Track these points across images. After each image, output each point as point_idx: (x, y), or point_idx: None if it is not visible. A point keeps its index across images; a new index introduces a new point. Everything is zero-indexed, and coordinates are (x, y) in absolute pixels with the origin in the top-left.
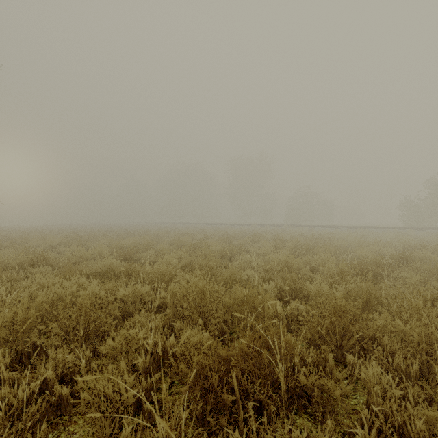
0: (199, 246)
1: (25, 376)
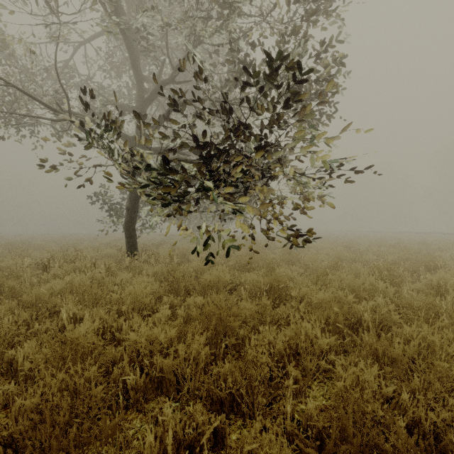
0: (397, 246)
1: None
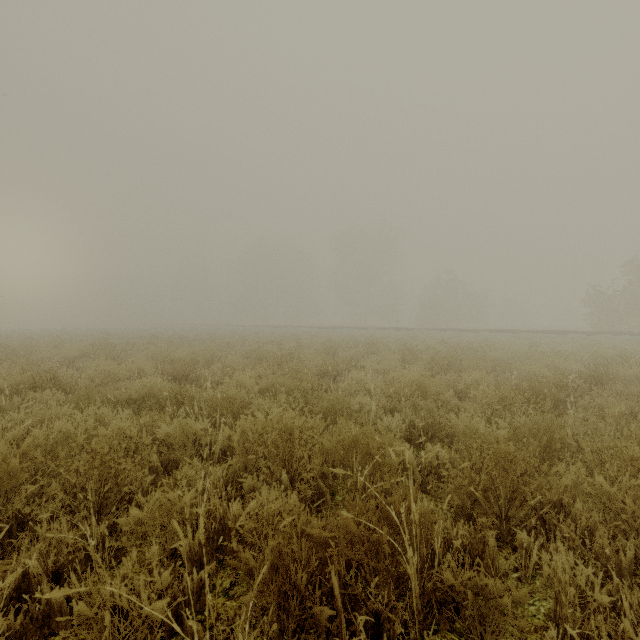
0: (288, 358)
1: (1, 565)
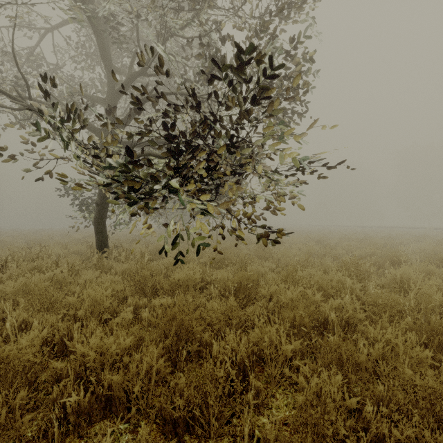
0: (364, 240)
1: None
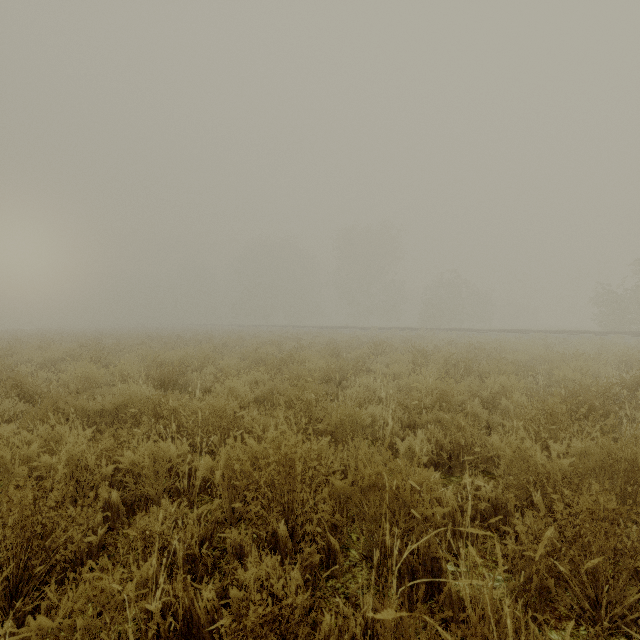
0: (289, 361)
1: None
